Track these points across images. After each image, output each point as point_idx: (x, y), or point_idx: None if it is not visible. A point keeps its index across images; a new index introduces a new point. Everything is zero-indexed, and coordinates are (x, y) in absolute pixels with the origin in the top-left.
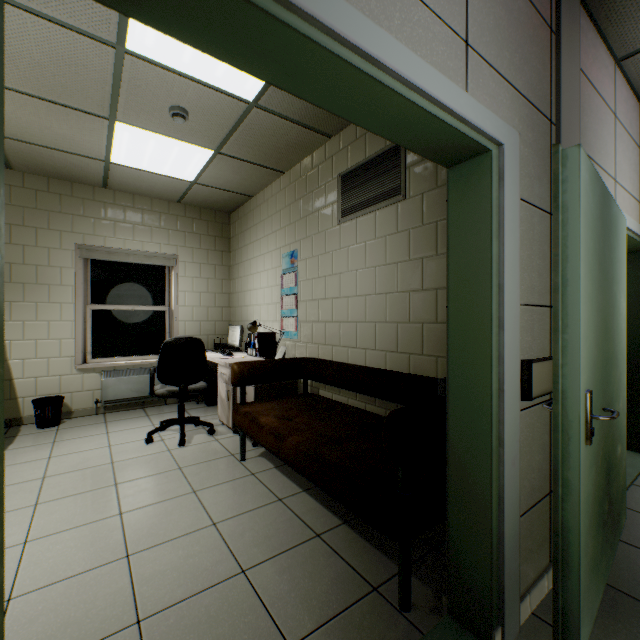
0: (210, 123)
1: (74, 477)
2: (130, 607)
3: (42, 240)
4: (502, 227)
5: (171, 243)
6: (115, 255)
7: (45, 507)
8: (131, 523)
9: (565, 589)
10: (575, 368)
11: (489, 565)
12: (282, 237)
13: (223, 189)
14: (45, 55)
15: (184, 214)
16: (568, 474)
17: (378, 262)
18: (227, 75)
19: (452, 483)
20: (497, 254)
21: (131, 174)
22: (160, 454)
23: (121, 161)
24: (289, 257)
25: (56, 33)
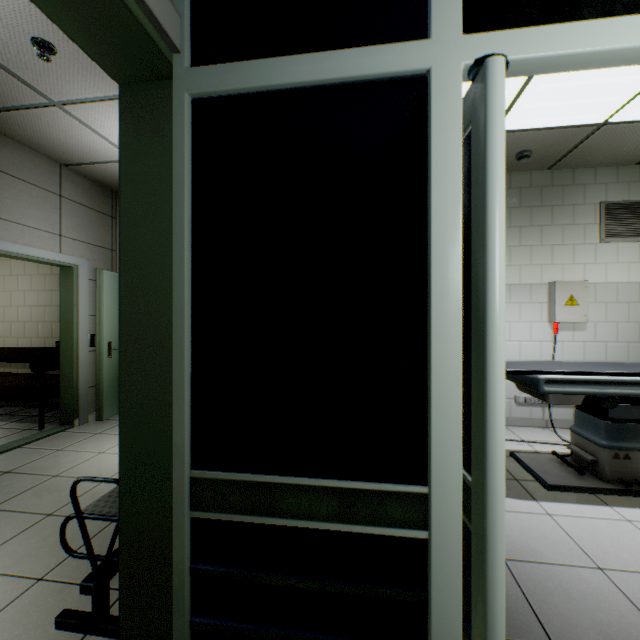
0: None
1: None
2: None
3: None
4: (79, 291)
5: None
6: None
7: None
8: None
9: (100, 400)
10: (103, 335)
11: (74, 399)
12: None
13: None
14: None
15: None
16: (101, 366)
17: (41, 288)
18: None
19: (63, 378)
20: (78, 300)
21: None
22: None
23: None
24: None
25: None
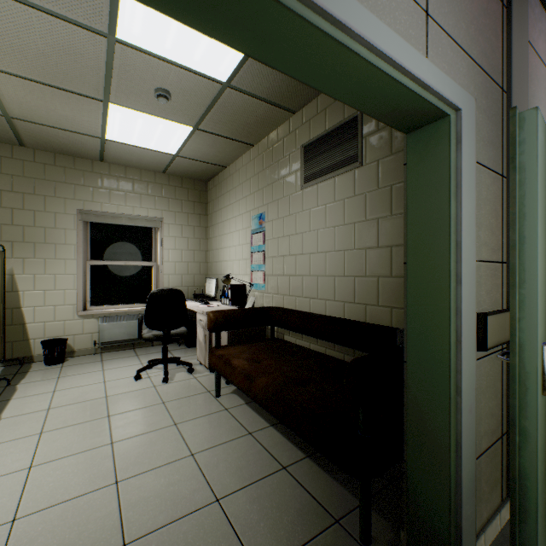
0: (189, 103)
1: (74, 409)
2: (117, 531)
3: (49, 206)
4: (460, 188)
5: (157, 208)
6: (110, 218)
7: (48, 435)
8: (120, 452)
9: (522, 533)
10: (533, 322)
11: (447, 507)
12: (251, 201)
13: (201, 161)
14: (48, 46)
15: (168, 183)
16: (525, 423)
17: (337, 222)
18: (204, 59)
19: (410, 427)
20: (455, 213)
21: (123, 149)
22: (147, 390)
23: (114, 138)
24: (258, 219)
25: (57, 26)
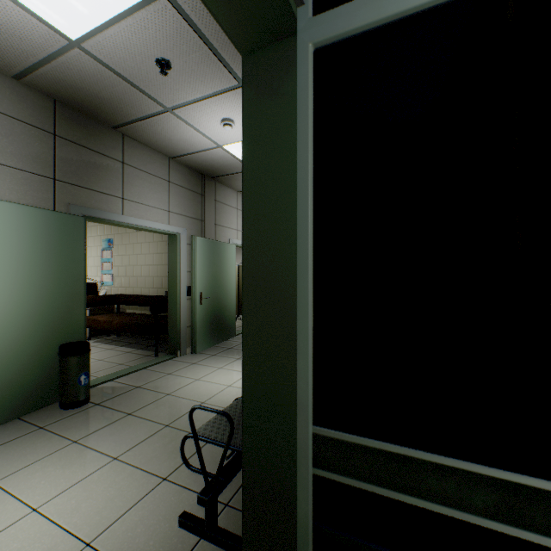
0: None
1: None
2: None
3: None
4: (181, 253)
5: None
6: None
7: None
8: None
9: (194, 338)
10: (196, 287)
11: (177, 335)
12: (102, 230)
13: None
14: None
15: None
16: (195, 311)
17: (155, 252)
18: None
19: (170, 319)
20: (179, 260)
21: None
22: None
23: None
24: (108, 242)
25: None
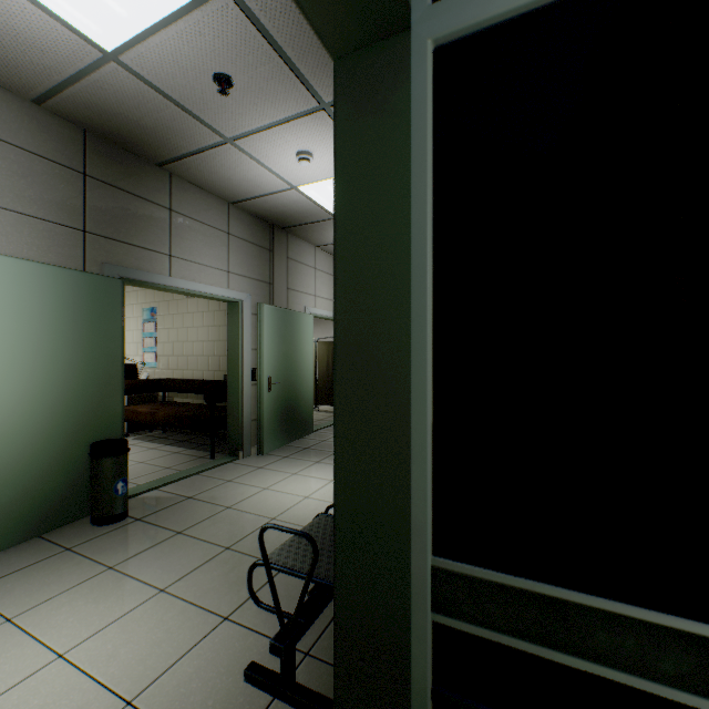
0: None
1: None
2: None
3: None
4: (243, 326)
5: None
6: None
7: None
8: None
9: (261, 434)
10: (263, 369)
11: (239, 431)
12: (144, 296)
13: None
14: None
15: None
16: (262, 400)
17: (211, 324)
18: None
19: (229, 410)
20: (242, 334)
21: None
22: None
23: None
24: (150, 311)
25: None
